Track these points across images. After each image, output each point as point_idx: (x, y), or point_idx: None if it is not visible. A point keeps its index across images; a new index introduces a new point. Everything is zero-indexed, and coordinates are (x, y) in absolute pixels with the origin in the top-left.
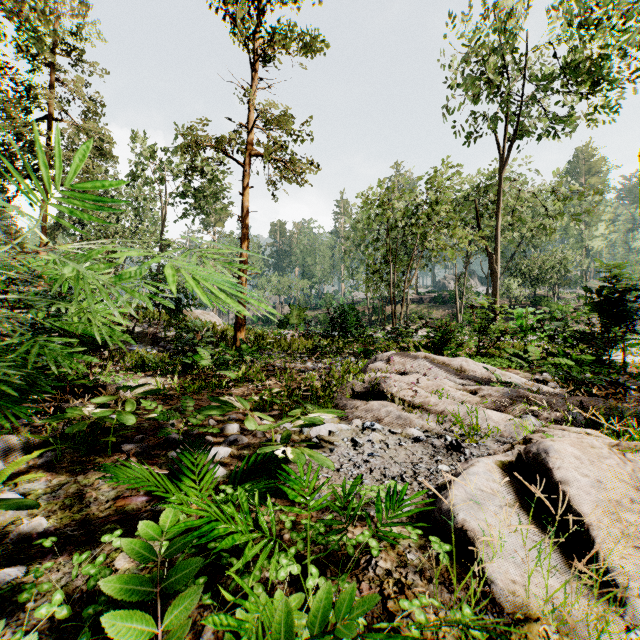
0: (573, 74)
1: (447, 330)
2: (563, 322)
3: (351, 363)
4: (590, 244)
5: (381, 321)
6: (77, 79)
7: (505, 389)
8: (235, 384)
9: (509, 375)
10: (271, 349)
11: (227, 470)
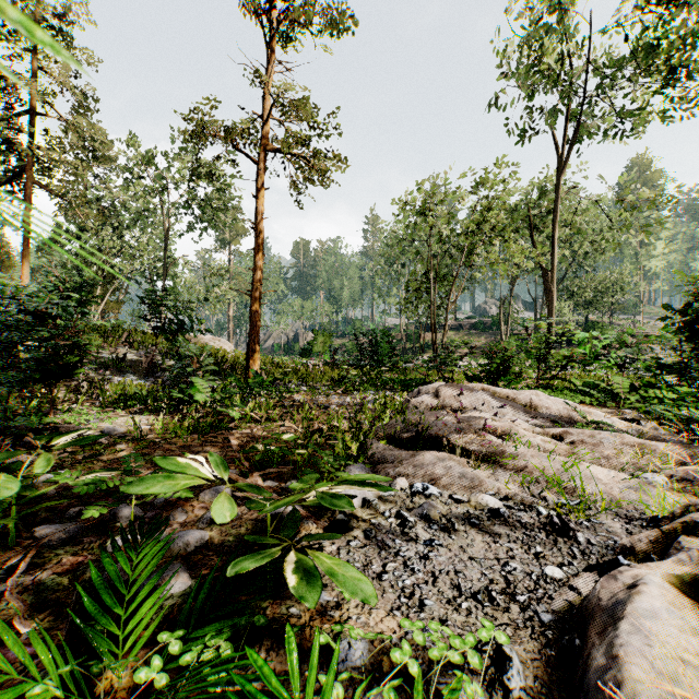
0: (644, 58)
1: (505, 356)
2: (636, 348)
3: (387, 397)
4: (647, 264)
5: (416, 350)
6: (65, 66)
7: (602, 433)
8: (238, 424)
9: (594, 413)
10: (290, 380)
11: (194, 578)
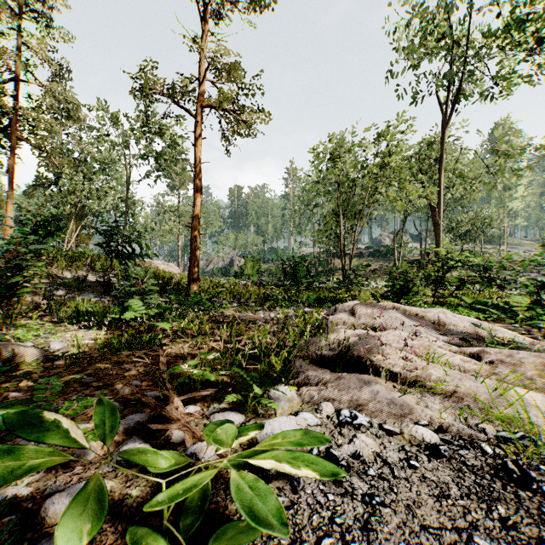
0: (518, 30)
1: (409, 278)
2: (514, 271)
3: (306, 313)
4: (510, 205)
5: (326, 272)
6: (41, 41)
7: (519, 352)
8: (173, 340)
9: (499, 330)
10: (224, 298)
11: None
